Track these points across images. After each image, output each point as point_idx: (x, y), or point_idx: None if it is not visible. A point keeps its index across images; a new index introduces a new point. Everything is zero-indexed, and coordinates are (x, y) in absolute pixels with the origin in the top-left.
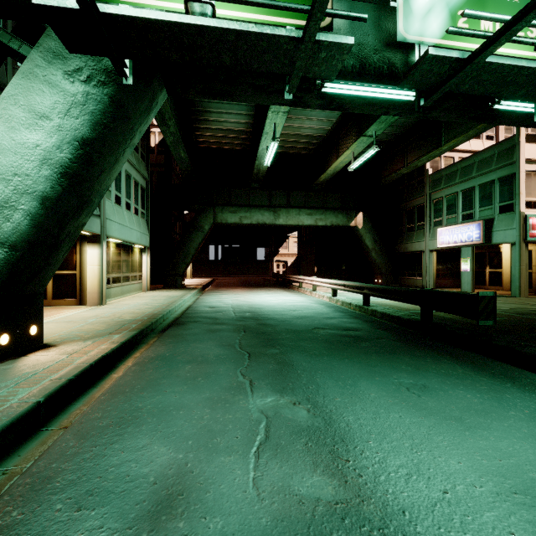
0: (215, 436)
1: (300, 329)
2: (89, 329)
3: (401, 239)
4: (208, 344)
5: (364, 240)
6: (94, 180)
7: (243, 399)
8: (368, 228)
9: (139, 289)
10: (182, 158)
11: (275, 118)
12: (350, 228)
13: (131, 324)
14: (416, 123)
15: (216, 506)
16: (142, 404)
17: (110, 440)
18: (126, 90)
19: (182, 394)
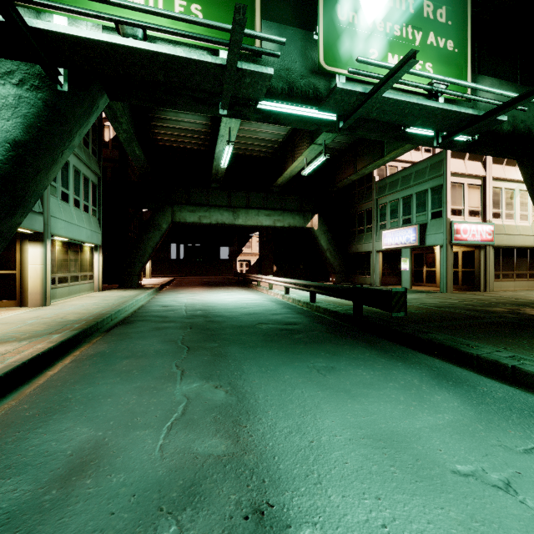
0: (136, 416)
1: (244, 325)
2: (26, 330)
3: (353, 240)
4: (151, 341)
5: (320, 241)
6: (29, 180)
7: (171, 386)
8: (323, 229)
9: (90, 289)
10: (138, 156)
11: (229, 122)
12: (307, 229)
13: (74, 324)
14: None
15: (123, 466)
16: (72, 395)
17: (35, 426)
18: (61, 96)
19: (113, 385)
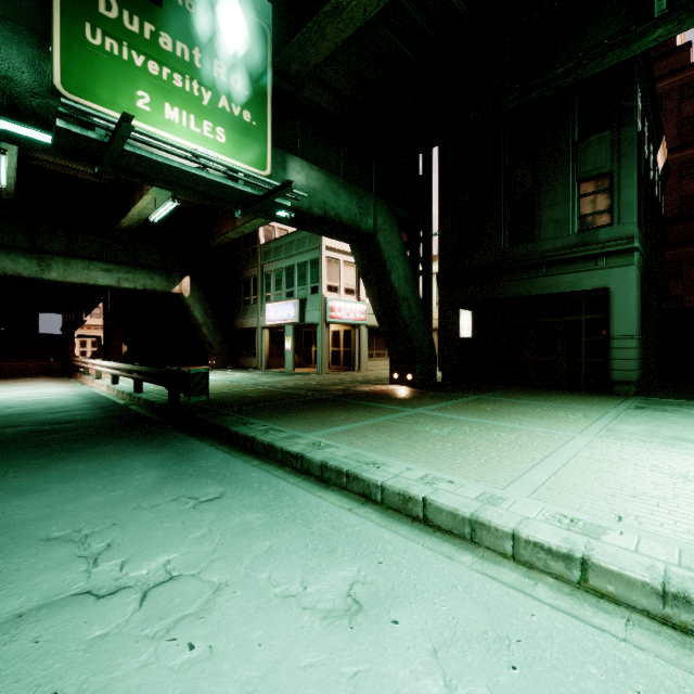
0: None
1: None
2: None
3: (238, 313)
4: None
5: (193, 312)
6: None
7: None
8: (197, 297)
9: None
10: None
11: None
12: (175, 295)
13: None
14: None
15: None
16: None
17: None
18: None
19: None
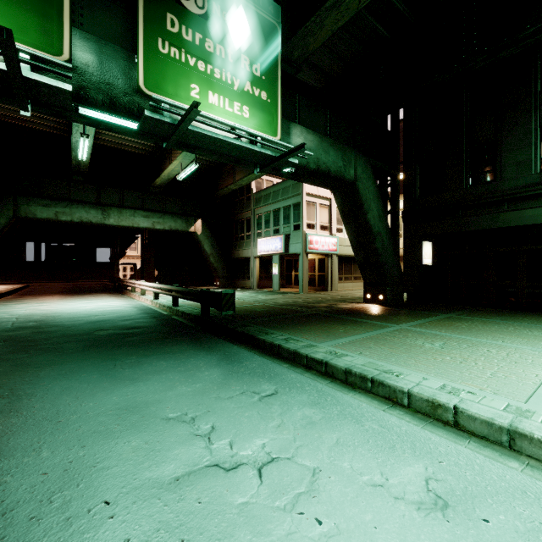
0: None
1: (80, 333)
2: None
3: (236, 246)
4: None
5: (203, 246)
6: None
7: None
8: (206, 234)
9: None
10: None
11: None
12: (191, 233)
13: None
14: None
15: None
16: None
17: None
18: None
19: None
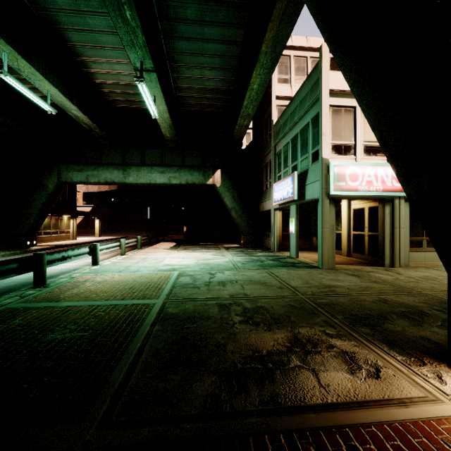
0: None
1: None
2: None
3: (262, 197)
4: None
5: (223, 199)
6: None
7: None
8: (227, 186)
9: None
10: None
11: None
12: (213, 186)
13: None
14: (240, 63)
15: None
16: None
17: None
18: None
19: None
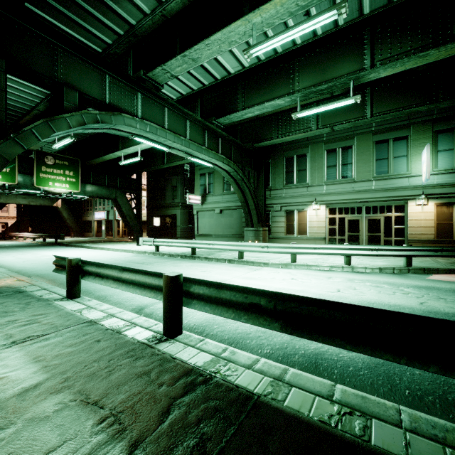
0: None
1: (11, 246)
2: None
3: (84, 214)
4: None
5: (63, 214)
6: None
7: None
8: (65, 207)
9: None
10: None
11: None
12: (54, 206)
13: None
14: None
15: None
16: None
17: None
18: None
19: None
